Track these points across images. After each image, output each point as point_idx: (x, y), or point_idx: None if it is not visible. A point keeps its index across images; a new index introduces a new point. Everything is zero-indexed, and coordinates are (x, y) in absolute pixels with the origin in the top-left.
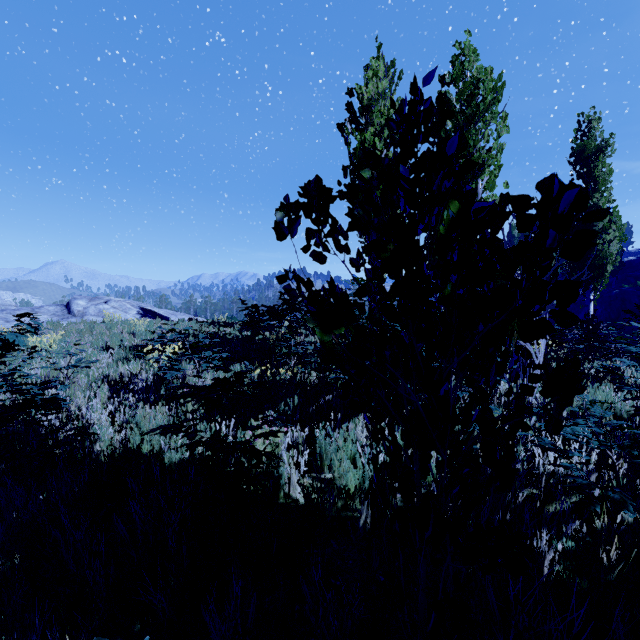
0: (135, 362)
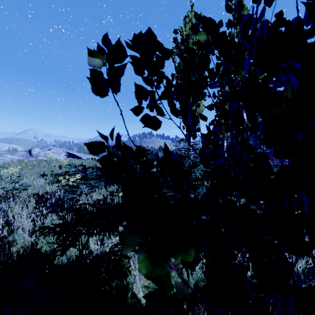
0: (56, 184)
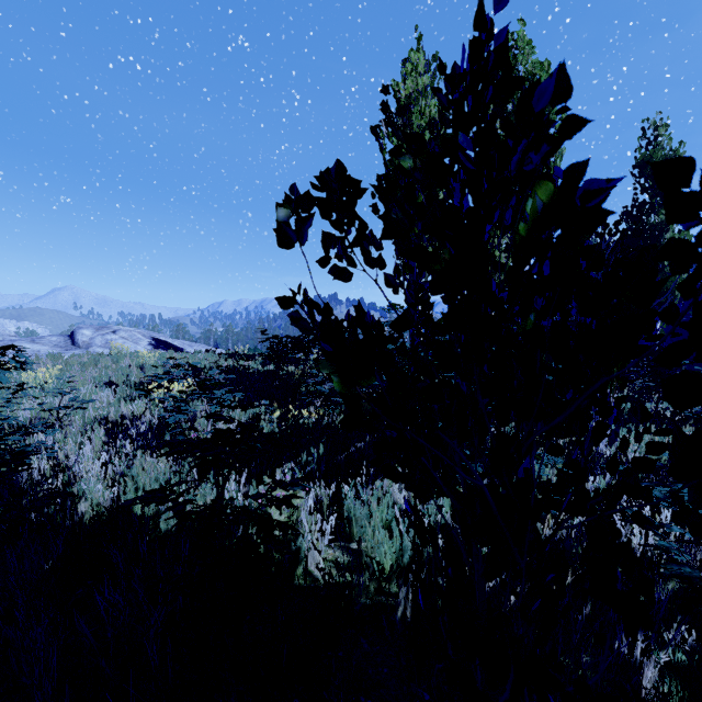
0: (140, 401)
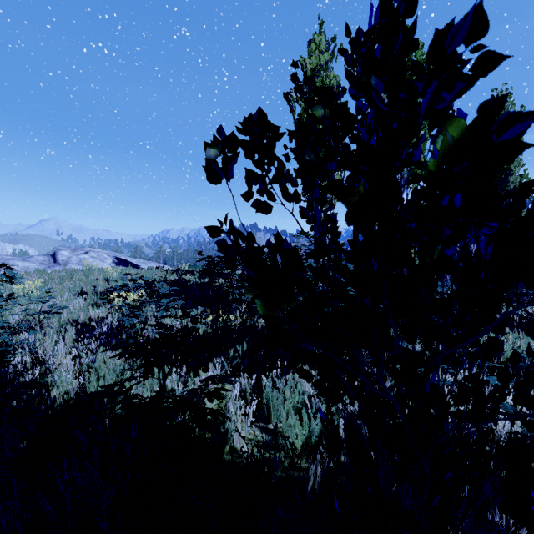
0: (104, 307)
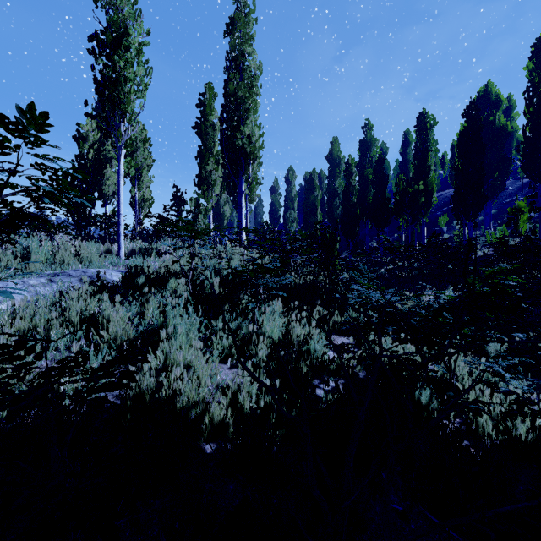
0: None
